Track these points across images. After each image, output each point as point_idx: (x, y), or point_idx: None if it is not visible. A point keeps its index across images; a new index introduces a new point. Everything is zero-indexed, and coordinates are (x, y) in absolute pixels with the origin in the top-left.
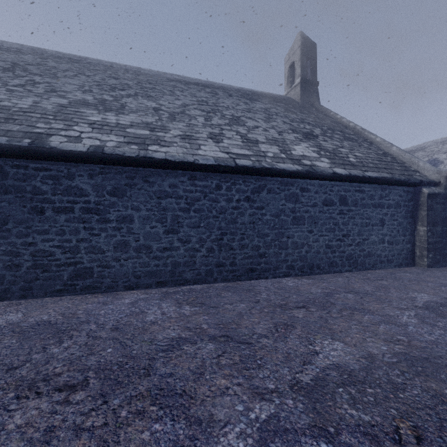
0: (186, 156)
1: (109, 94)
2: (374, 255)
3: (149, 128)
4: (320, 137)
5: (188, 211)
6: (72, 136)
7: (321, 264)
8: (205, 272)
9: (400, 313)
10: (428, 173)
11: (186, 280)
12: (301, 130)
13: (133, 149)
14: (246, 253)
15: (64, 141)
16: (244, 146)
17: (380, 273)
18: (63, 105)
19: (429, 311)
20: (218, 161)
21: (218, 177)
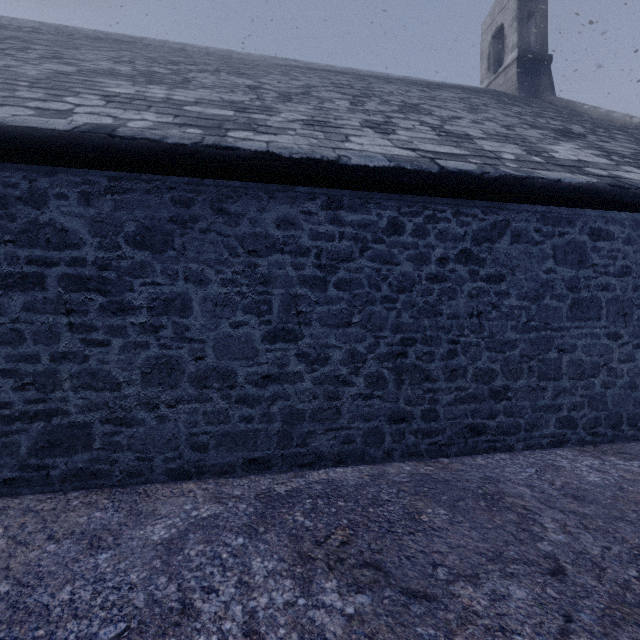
0: (318, 150)
1: (165, 67)
2: None
3: (235, 107)
4: (590, 137)
5: (322, 287)
6: (51, 109)
7: (639, 415)
8: (364, 434)
9: None
10: None
11: (318, 455)
12: (546, 126)
13: (189, 133)
14: (461, 390)
15: (25, 114)
16: (444, 141)
17: None
18: (63, 72)
19: None
20: (396, 160)
21: (395, 201)
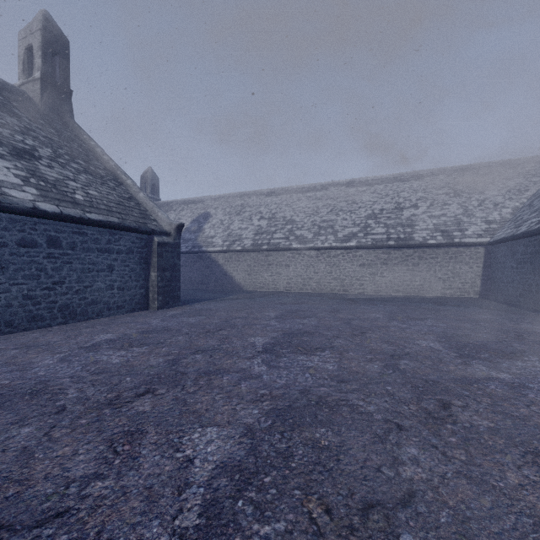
0: None
1: None
2: (101, 302)
3: None
4: (43, 161)
5: None
6: None
7: (15, 320)
8: None
9: (50, 357)
10: (164, 224)
11: None
12: (12, 143)
13: None
14: None
15: None
16: None
17: (101, 321)
18: None
19: (86, 349)
20: None
21: None
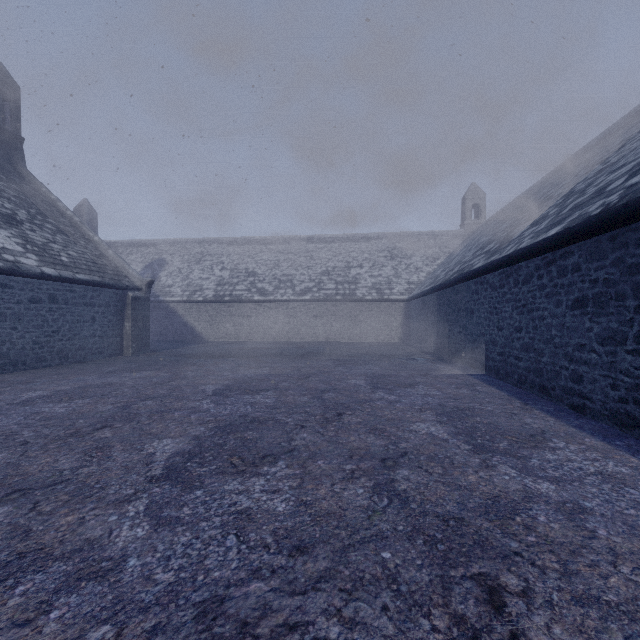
0: None
1: None
2: (86, 348)
3: None
4: (26, 225)
5: None
6: None
7: (28, 360)
8: None
9: (89, 376)
10: (135, 280)
11: None
12: None
13: None
14: None
15: None
16: None
17: (90, 362)
18: None
19: (108, 373)
20: None
21: None
